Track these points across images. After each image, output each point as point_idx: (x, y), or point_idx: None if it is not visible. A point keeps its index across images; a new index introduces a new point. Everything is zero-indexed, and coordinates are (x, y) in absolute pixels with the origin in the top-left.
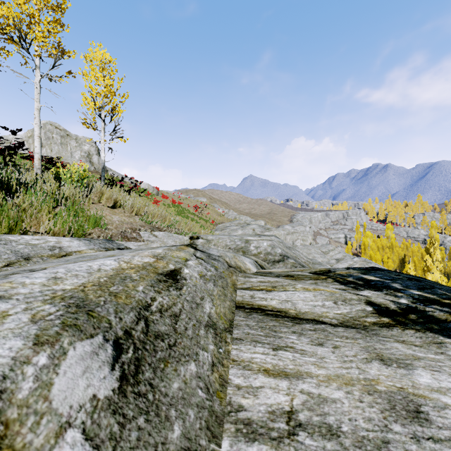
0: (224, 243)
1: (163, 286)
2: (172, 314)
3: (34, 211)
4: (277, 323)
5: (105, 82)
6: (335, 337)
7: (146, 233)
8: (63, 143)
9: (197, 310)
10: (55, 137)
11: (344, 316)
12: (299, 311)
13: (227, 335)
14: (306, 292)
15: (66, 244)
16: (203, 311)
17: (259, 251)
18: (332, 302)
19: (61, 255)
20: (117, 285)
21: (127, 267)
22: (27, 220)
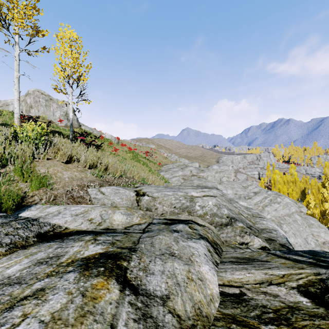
0: (169, 201)
1: None
2: None
3: None
4: None
5: (72, 55)
6: None
7: (94, 190)
8: (47, 105)
9: None
10: (41, 101)
11: None
12: None
13: None
14: None
15: None
16: None
17: (205, 212)
18: None
19: None
20: None
21: None
22: None
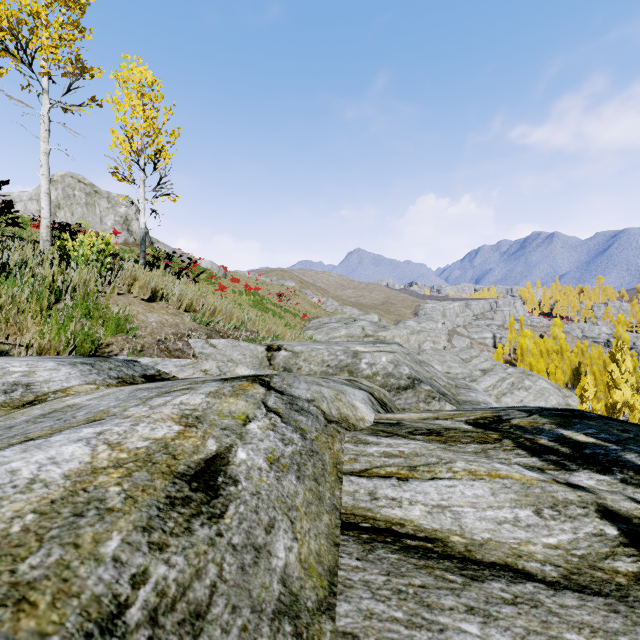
0: (320, 357)
1: (177, 520)
2: (186, 614)
3: (13, 312)
4: (431, 576)
5: (145, 114)
6: (564, 627)
7: (199, 342)
8: (90, 203)
9: (256, 569)
10: (77, 195)
11: (566, 553)
12: (470, 537)
13: (324, 622)
14: (475, 483)
15: (43, 375)
16: (269, 568)
17: (375, 372)
18: (531, 511)
19: (24, 402)
20: (50, 542)
21: (107, 463)
22: (1, 326)
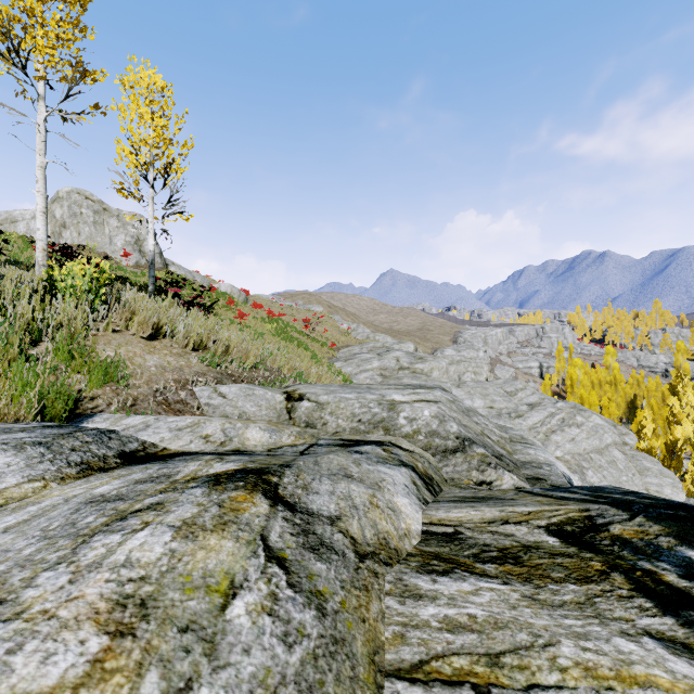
0: (349, 410)
1: None
2: None
3: None
4: None
5: (154, 122)
6: None
7: (206, 390)
8: (98, 222)
9: None
10: (85, 213)
11: None
12: None
13: None
14: None
15: None
16: None
17: (416, 429)
18: None
19: None
20: None
21: None
22: None
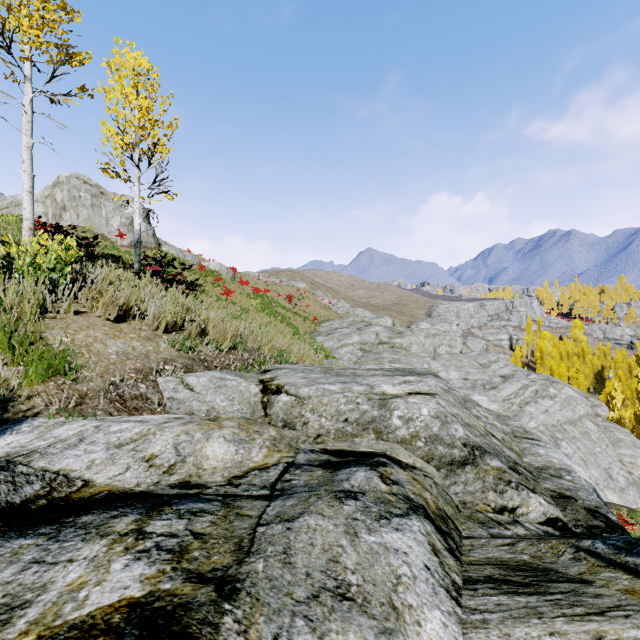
0: (333, 406)
1: None
2: None
3: None
4: None
5: (138, 103)
6: None
7: (172, 381)
8: (95, 205)
9: None
10: (83, 197)
11: None
12: None
13: None
14: None
15: None
16: None
17: (414, 432)
18: None
19: None
20: None
21: None
22: None
